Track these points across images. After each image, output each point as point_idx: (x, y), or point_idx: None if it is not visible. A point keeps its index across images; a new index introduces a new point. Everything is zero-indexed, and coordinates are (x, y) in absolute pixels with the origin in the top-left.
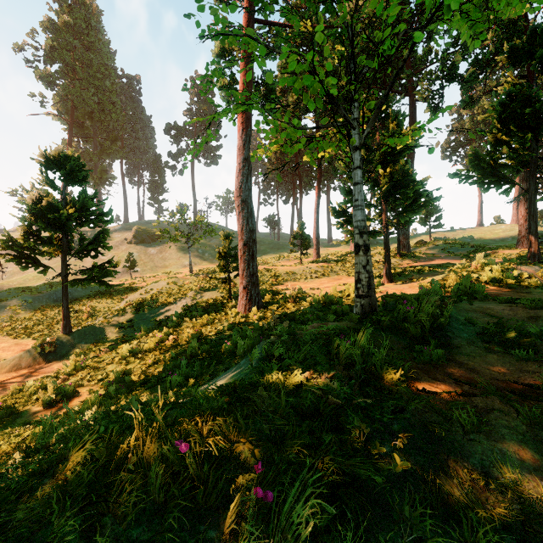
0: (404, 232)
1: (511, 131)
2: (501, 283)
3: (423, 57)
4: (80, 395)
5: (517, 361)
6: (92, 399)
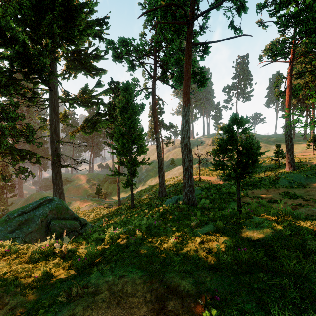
0: None
1: None
2: None
3: None
4: None
5: None
6: None
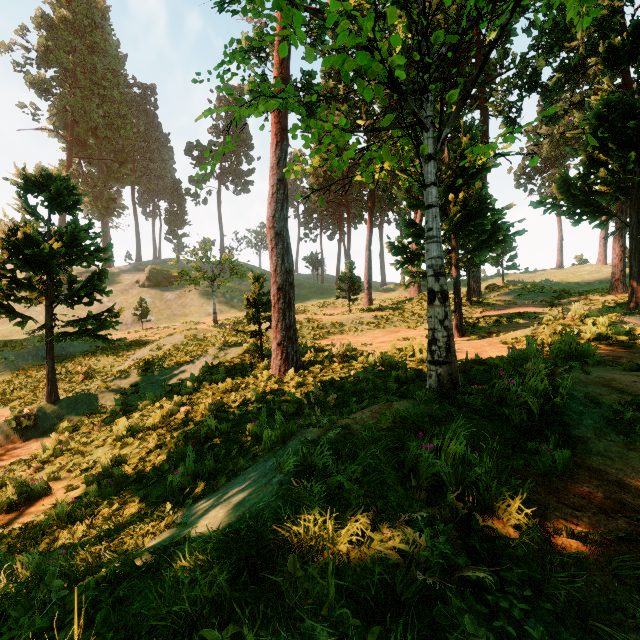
0: (474, 273)
1: (609, 149)
2: (609, 340)
3: (498, 61)
4: (53, 493)
5: None
6: (58, 508)
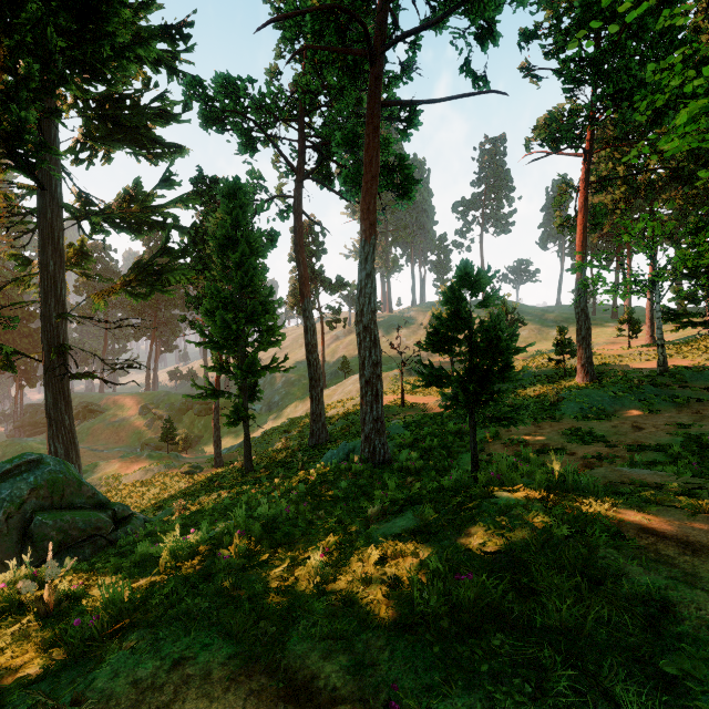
0: None
1: None
2: None
3: None
4: None
5: None
6: None
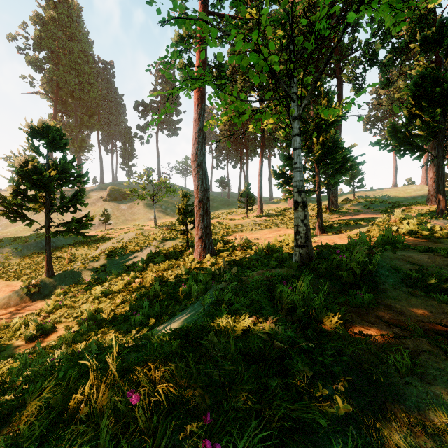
0: (333, 191)
1: (423, 106)
2: (417, 234)
3: (349, 45)
4: (57, 331)
5: (439, 304)
6: (66, 335)
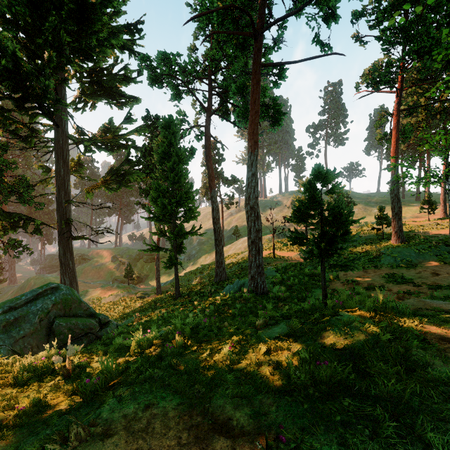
0: None
1: None
2: None
3: None
4: None
5: None
6: None
